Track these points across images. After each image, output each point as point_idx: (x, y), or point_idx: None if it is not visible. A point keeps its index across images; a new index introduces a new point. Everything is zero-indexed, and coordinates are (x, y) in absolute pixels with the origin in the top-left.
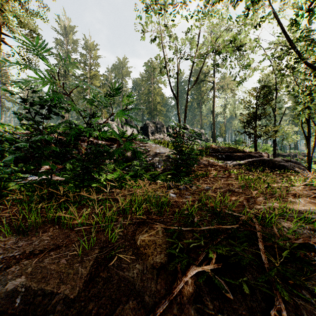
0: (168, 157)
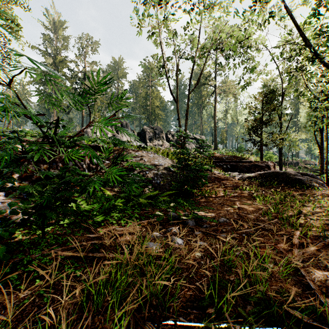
0: (168, 170)
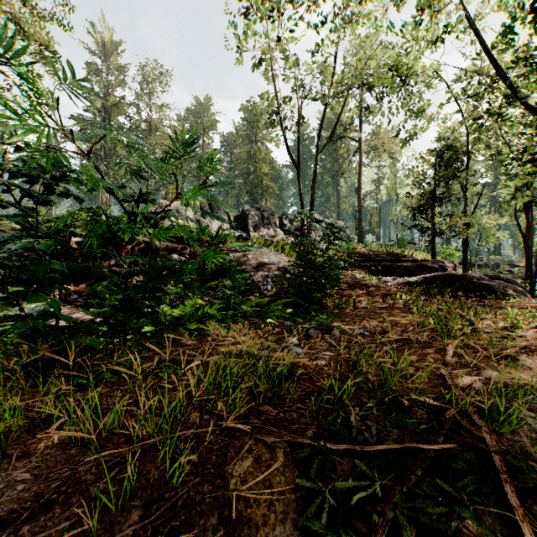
0: (283, 271)
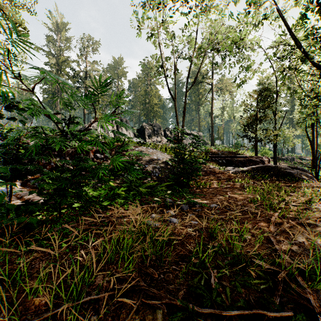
0: (166, 164)
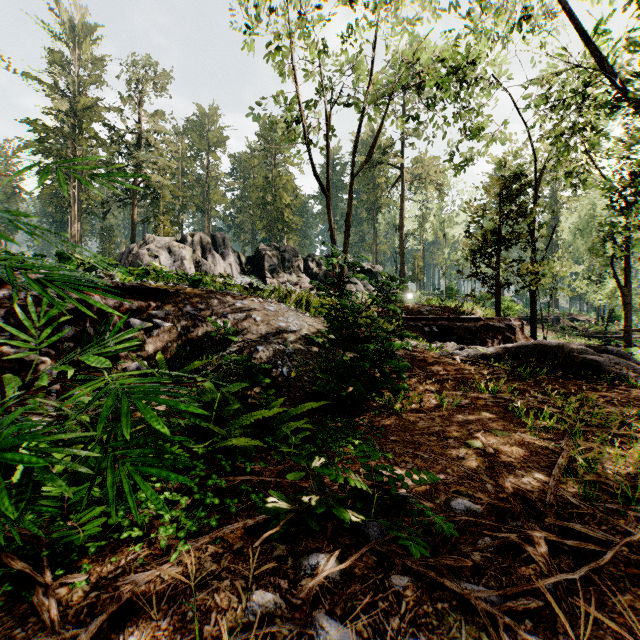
0: (308, 342)
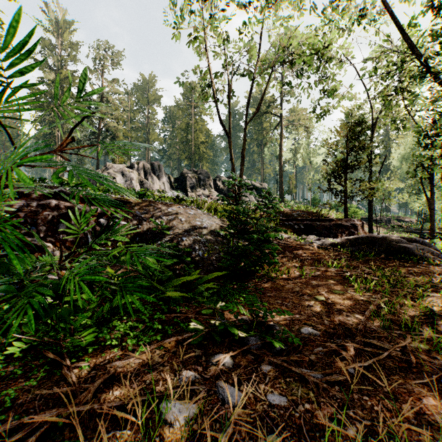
0: (216, 235)
